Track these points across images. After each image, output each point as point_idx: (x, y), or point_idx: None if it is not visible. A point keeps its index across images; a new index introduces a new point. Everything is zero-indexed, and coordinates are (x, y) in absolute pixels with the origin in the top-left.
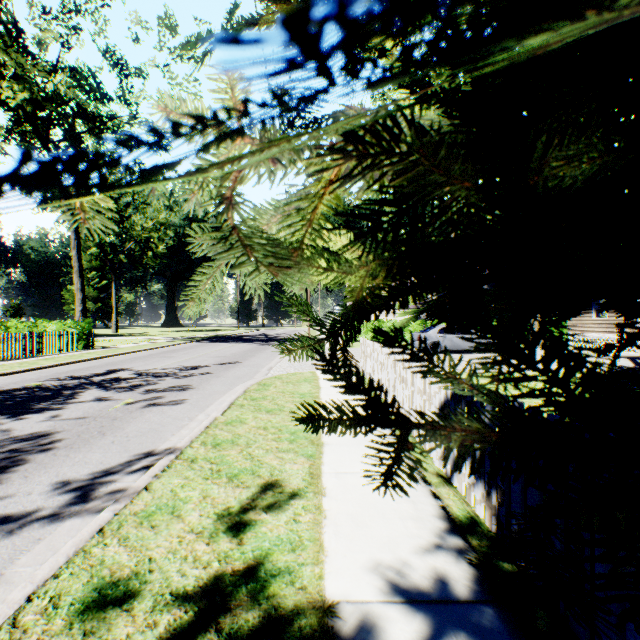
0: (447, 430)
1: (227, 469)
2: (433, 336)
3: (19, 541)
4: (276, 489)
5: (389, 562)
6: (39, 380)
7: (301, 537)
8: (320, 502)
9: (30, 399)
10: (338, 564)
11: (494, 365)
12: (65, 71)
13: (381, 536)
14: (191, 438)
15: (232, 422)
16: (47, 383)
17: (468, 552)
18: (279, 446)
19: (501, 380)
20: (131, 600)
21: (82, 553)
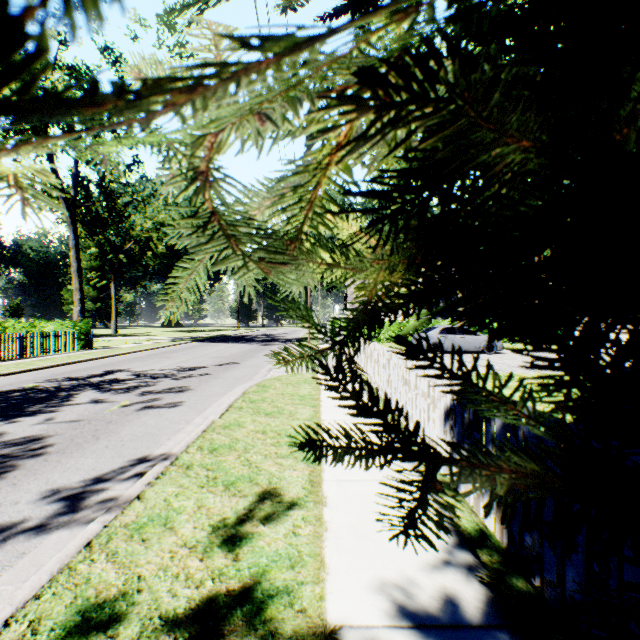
0: (490, 471)
1: (224, 476)
2: (434, 336)
3: (2, 555)
4: (274, 498)
5: (395, 580)
6: (35, 381)
7: (301, 552)
8: (321, 513)
9: (24, 401)
10: (340, 583)
11: (559, 388)
12: (63, 69)
13: (386, 551)
14: (187, 443)
15: (230, 426)
16: (43, 384)
17: (479, 569)
18: (278, 451)
19: (569, 409)
20: (116, 625)
21: (67, 570)
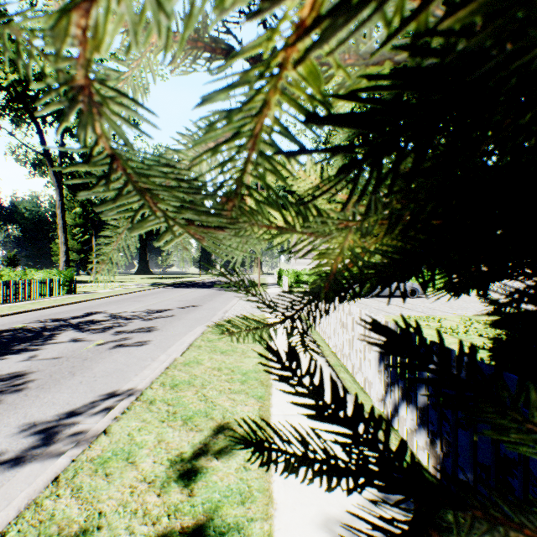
0: None
1: (182, 411)
2: None
3: None
4: (227, 433)
5: (338, 517)
6: (24, 322)
7: (251, 487)
8: None
9: (13, 340)
10: (287, 519)
11: None
12: None
13: None
14: (151, 379)
15: (190, 363)
16: (30, 325)
17: None
18: (231, 387)
19: None
20: None
21: (33, 506)
